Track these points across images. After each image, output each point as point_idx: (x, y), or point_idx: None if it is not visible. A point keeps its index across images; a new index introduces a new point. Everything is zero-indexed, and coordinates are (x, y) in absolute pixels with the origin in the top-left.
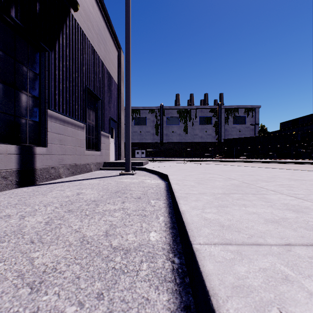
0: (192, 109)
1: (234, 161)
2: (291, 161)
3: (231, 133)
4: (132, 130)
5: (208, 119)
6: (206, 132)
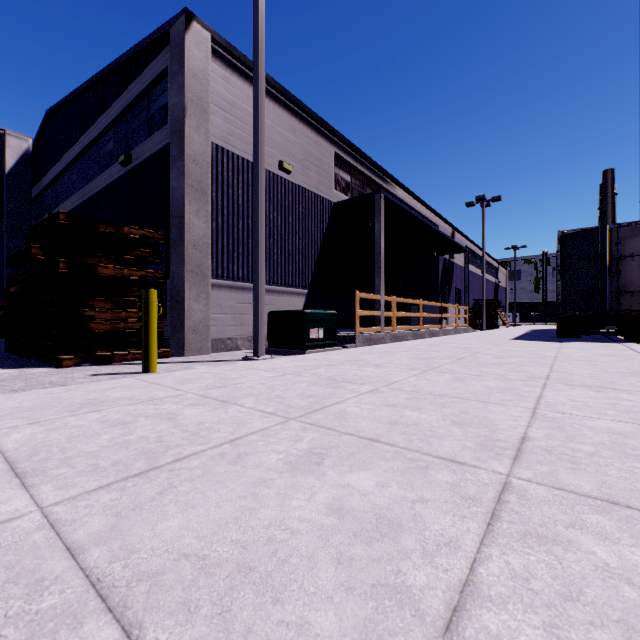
0: None
1: None
2: None
3: None
4: None
5: None
6: None
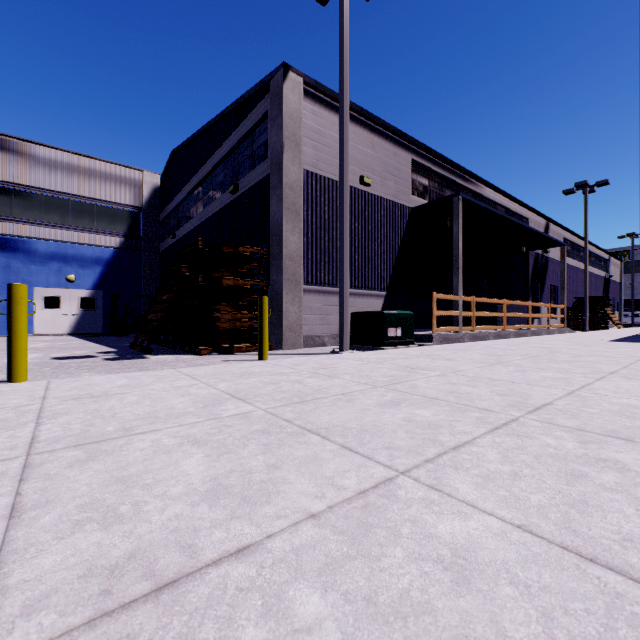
0: None
1: None
2: None
3: None
4: None
5: None
6: None
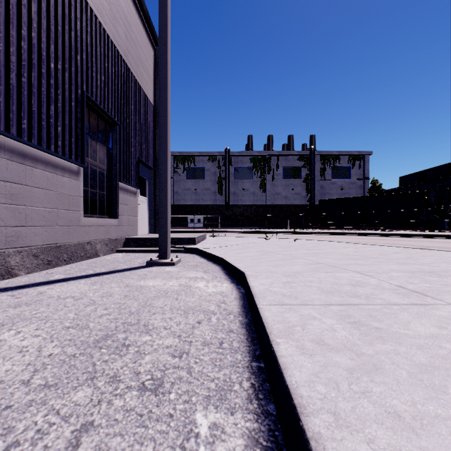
0: (272, 156)
1: (338, 233)
2: (428, 234)
3: (329, 191)
4: (184, 186)
5: (295, 170)
6: (293, 190)
